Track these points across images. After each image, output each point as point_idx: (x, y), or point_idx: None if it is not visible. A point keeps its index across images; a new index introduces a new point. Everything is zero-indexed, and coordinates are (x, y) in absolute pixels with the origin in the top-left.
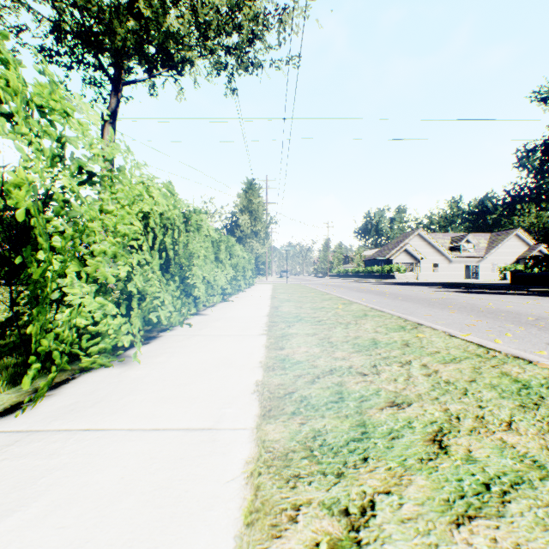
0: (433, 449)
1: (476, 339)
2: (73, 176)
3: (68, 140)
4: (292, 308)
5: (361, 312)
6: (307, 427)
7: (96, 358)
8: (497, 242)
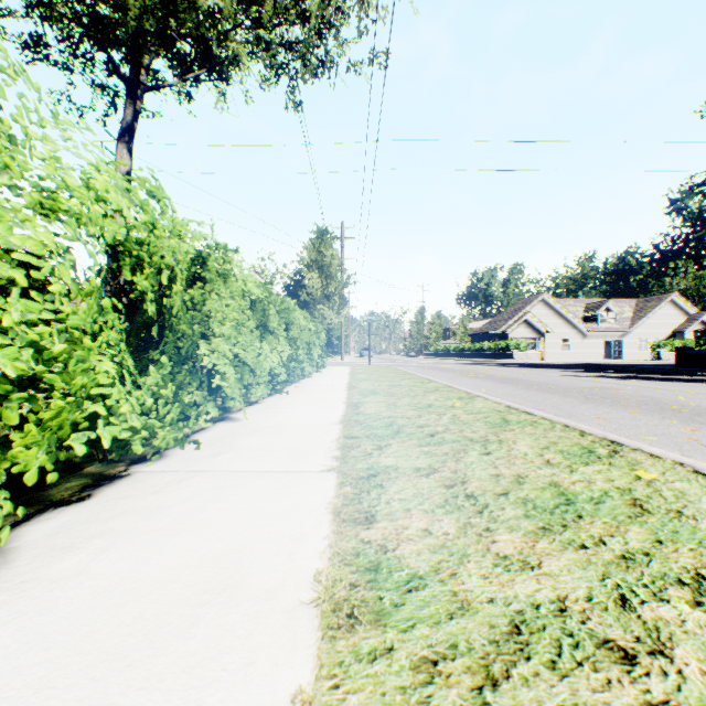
0: None
1: None
2: None
3: None
4: (382, 406)
5: (496, 415)
6: None
7: None
8: (647, 310)
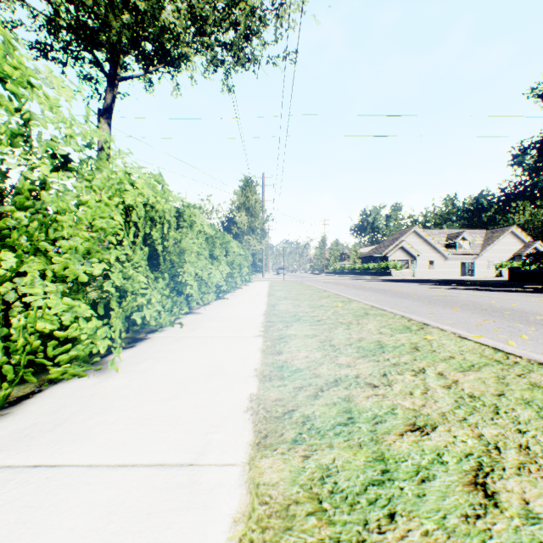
0: (478, 498)
1: (490, 341)
2: (54, 165)
3: (31, 115)
4: (290, 306)
5: (362, 311)
6: (312, 463)
7: (67, 368)
8: (493, 239)
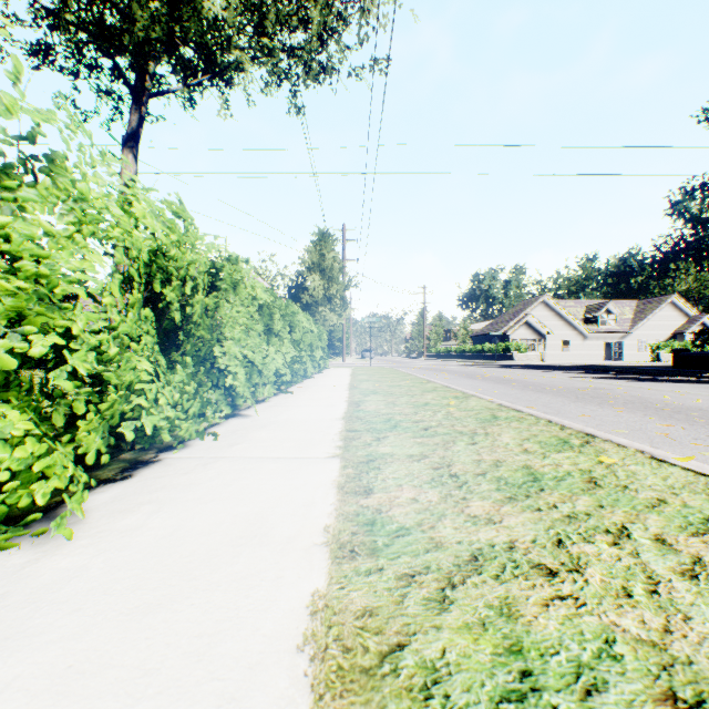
0: None
1: (708, 467)
2: None
3: None
4: (381, 405)
5: (487, 412)
6: None
7: None
8: (647, 312)
